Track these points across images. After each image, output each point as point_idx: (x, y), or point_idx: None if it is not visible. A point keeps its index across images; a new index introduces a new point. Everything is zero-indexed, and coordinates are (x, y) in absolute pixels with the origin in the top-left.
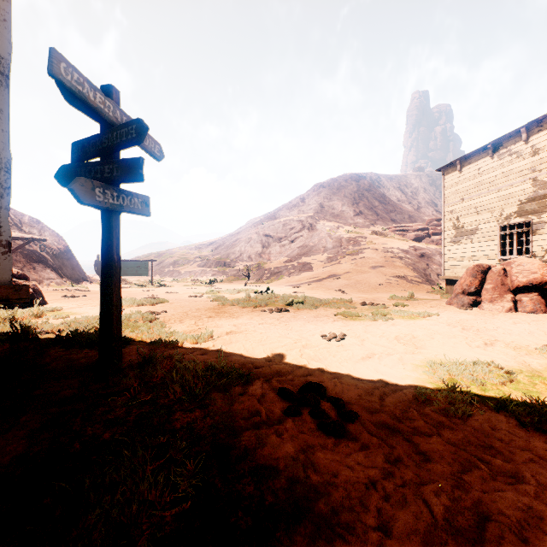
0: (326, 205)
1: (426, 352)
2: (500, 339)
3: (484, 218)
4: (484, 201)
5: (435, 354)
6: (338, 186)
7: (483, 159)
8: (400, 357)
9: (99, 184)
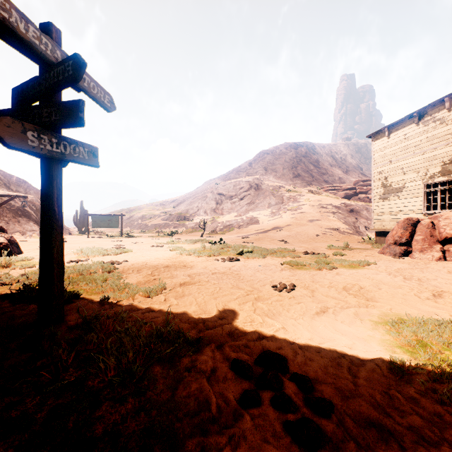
0: (269, 169)
1: (379, 305)
2: (445, 290)
3: (410, 177)
4: (410, 162)
5: (389, 308)
6: (280, 153)
7: (409, 126)
8: (355, 312)
9: (32, 127)
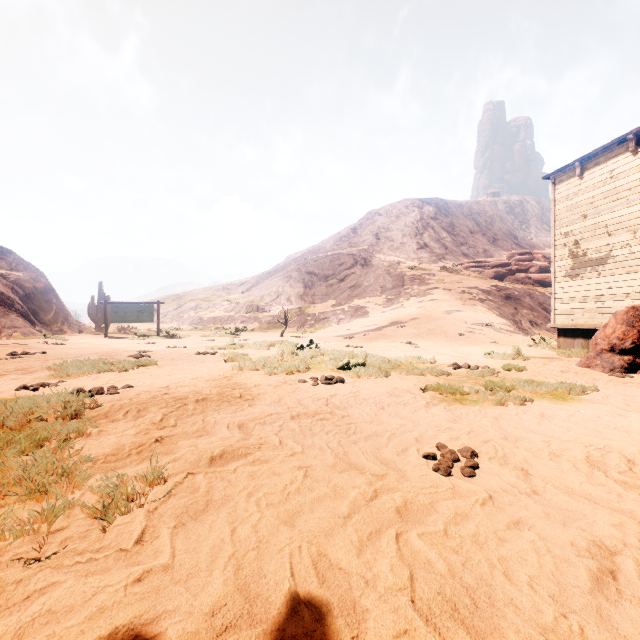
0: (382, 236)
1: None
2: None
3: (620, 240)
4: (620, 216)
5: None
6: (398, 214)
7: (618, 156)
8: None
9: None
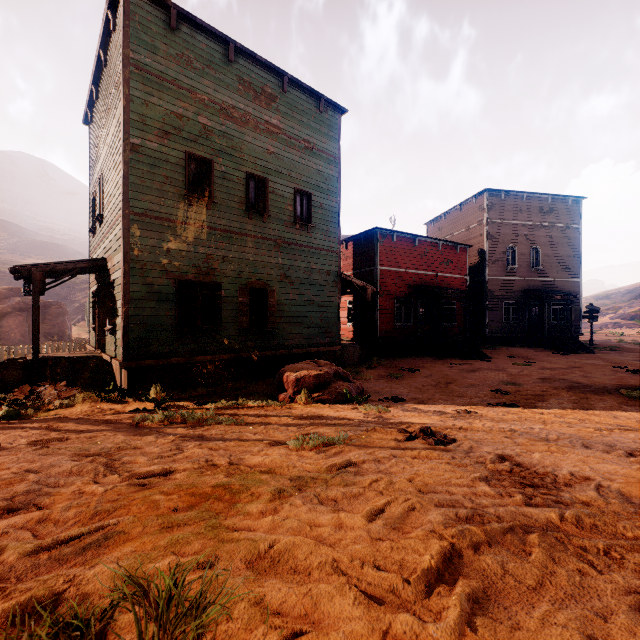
0: None
1: None
2: None
3: None
4: None
5: None
6: None
7: None
8: None
9: (590, 319)
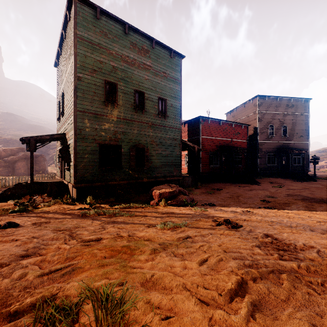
0: None
1: None
2: None
3: None
4: None
5: None
6: None
7: None
8: None
9: (314, 163)
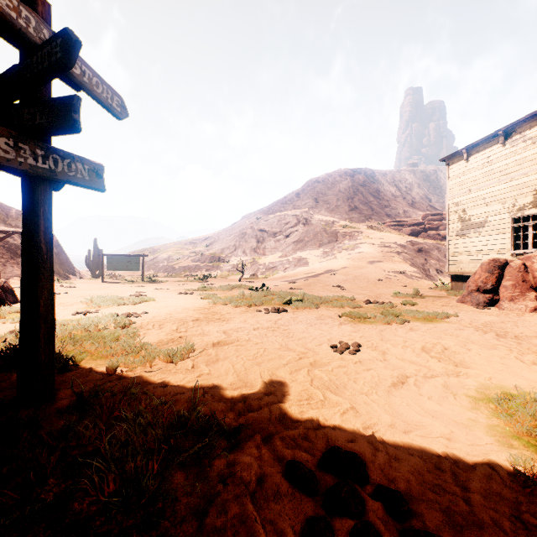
0: (320, 200)
1: (474, 373)
2: None
3: (494, 209)
4: (494, 191)
5: (488, 377)
6: (333, 181)
7: (493, 147)
8: (444, 383)
9: (6, 132)
